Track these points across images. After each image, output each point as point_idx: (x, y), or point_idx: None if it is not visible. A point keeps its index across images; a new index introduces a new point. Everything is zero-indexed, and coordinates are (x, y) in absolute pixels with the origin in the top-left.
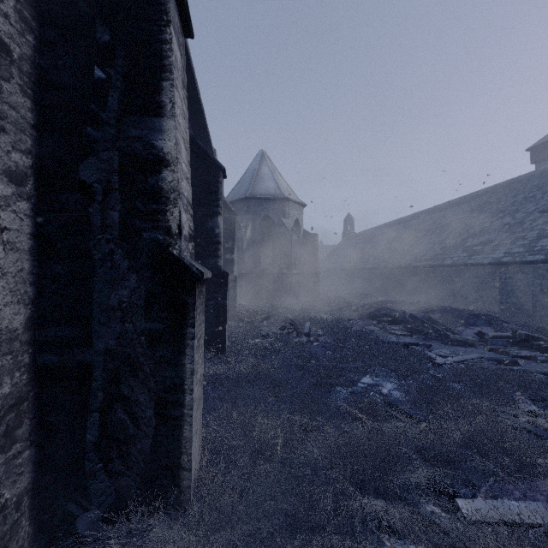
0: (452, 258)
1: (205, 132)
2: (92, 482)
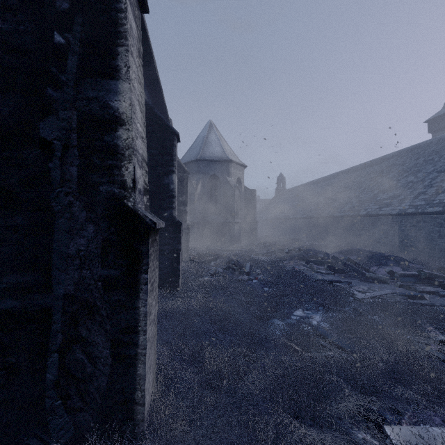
0: (366, 209)
1: (162, 104)
2: (51, 418)
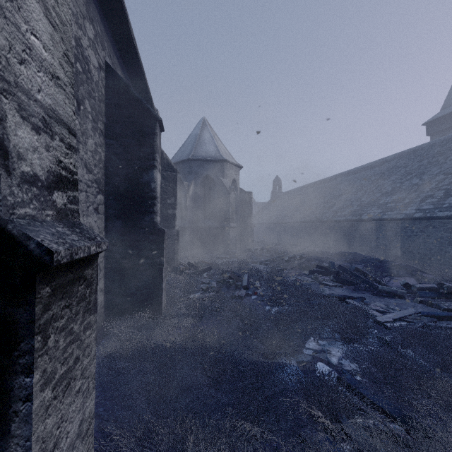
0: (368, 213)
1: (145, 88)
2: None
